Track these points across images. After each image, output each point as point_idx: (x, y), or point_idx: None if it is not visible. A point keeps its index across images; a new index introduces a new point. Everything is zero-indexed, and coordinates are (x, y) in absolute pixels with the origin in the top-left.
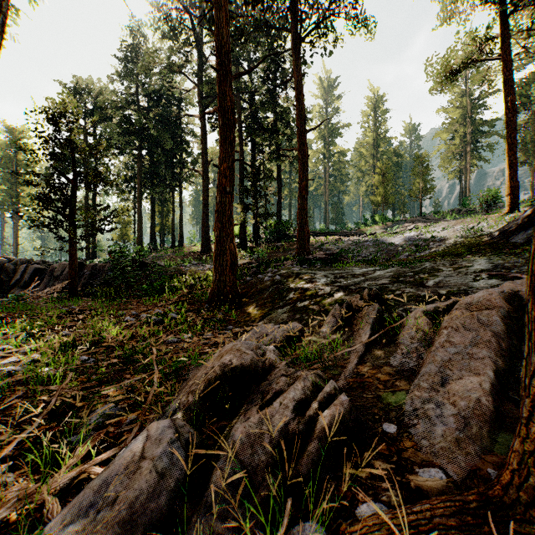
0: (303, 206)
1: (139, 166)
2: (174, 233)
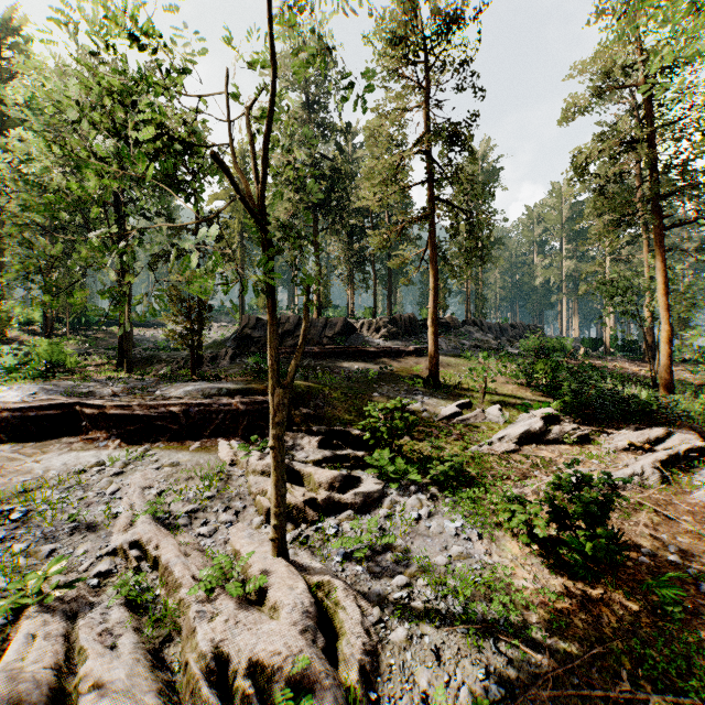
0: None
1: None
2: None
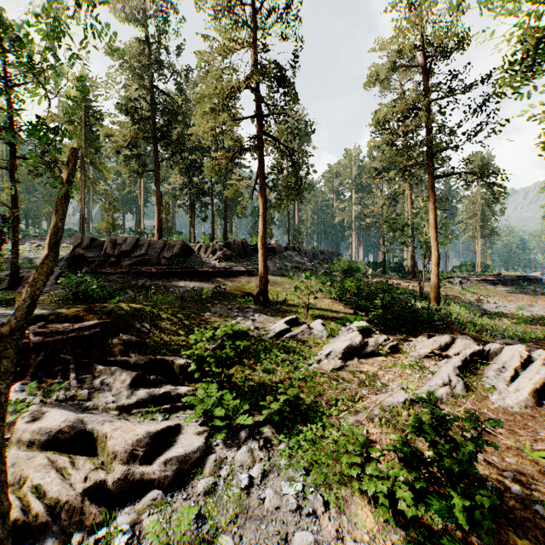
0: None
1: None
2: None
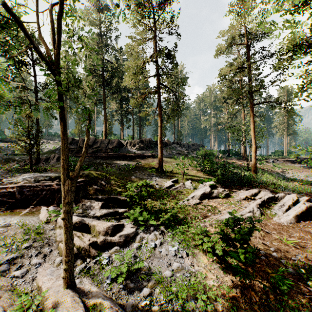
0: None
1: None
2: None
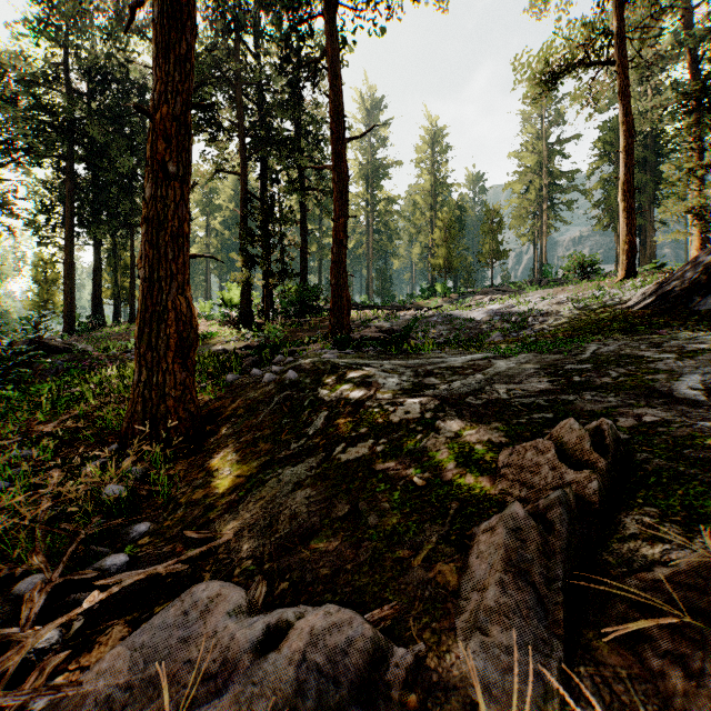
0: (341, 258)
1: (68, 187)
2: (133, 300)
